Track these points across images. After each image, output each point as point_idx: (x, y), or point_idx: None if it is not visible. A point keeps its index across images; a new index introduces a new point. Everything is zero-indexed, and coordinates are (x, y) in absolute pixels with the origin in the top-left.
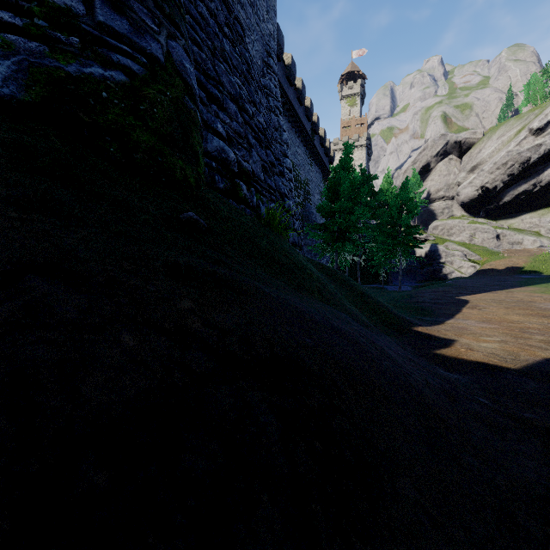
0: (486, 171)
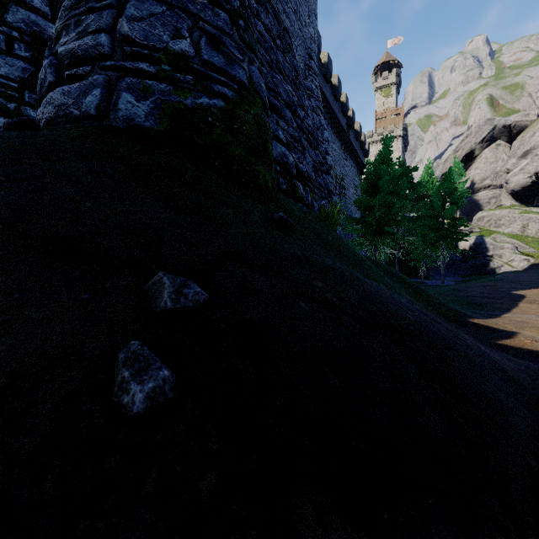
0: None
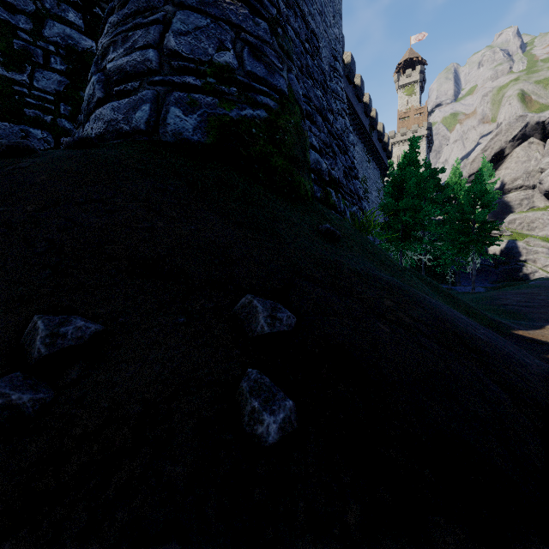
0: None
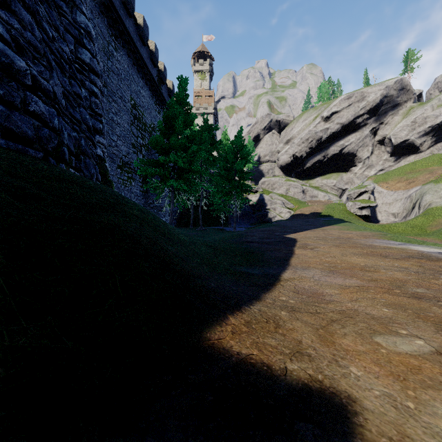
0: (296, 144)
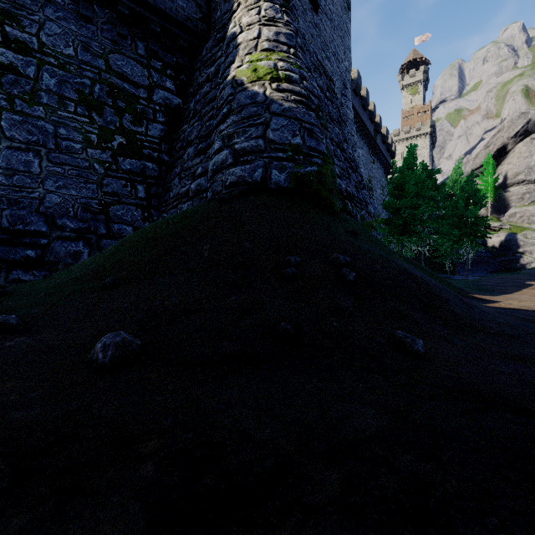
0: None
